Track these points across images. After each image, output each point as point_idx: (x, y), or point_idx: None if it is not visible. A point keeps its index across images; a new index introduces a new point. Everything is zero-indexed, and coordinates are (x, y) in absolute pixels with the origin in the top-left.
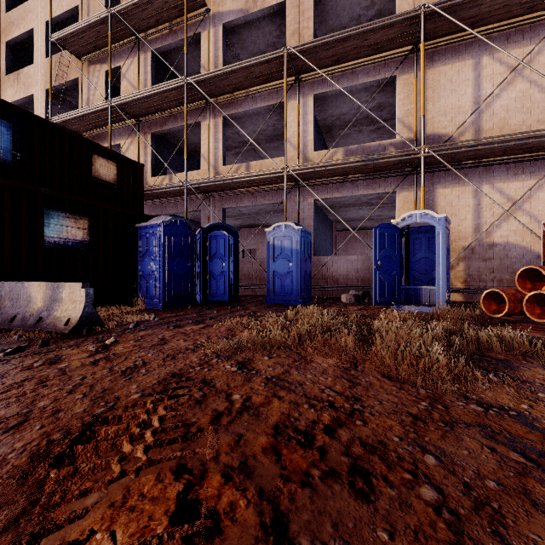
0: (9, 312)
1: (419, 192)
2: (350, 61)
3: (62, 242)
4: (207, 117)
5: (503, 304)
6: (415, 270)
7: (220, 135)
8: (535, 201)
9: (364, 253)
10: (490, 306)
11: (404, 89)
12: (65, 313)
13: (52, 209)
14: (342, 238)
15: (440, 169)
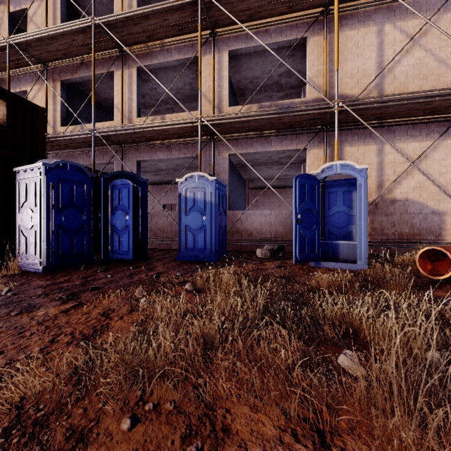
0: None
1: (328, 150)
2: (264, 18)
3: None
4: (120, 67)
5: (437, 262)
6: (330, 224)
7: (134, 86)
8: (430, 160)
9: (271, 209)
10: (426, 265)
11: (315, 51)
12: None
13: None
14: (253, 195)
15: (348, 128)
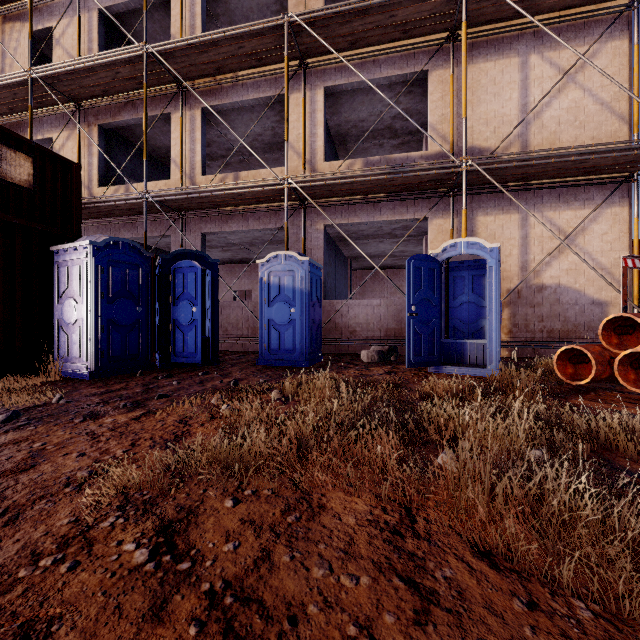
0: None
1: (456, 220)
2: (371, 46)
3: None
4: (179, 108)
5: (580, 365)
6: (455, 318)
7: (197, 134)
8: (589, 235)
9: (383, 297)
10: (566, 368)
11: (438, 89)
12: None
13: None
14: (358, 278)
15: (482, 192)
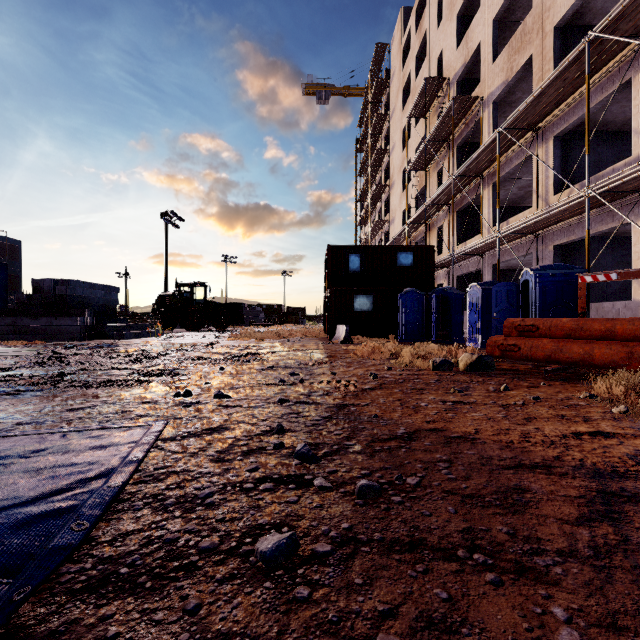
0: (337, 335)
1: None
2: (574, 93)
3: (361, 308)
4: (484, 188)
5: None
6: None
7: (490, 201)
8: None
9: None
10: None
11: None
12: (342, 336)
13: (357, 295)
14: None
15: None
